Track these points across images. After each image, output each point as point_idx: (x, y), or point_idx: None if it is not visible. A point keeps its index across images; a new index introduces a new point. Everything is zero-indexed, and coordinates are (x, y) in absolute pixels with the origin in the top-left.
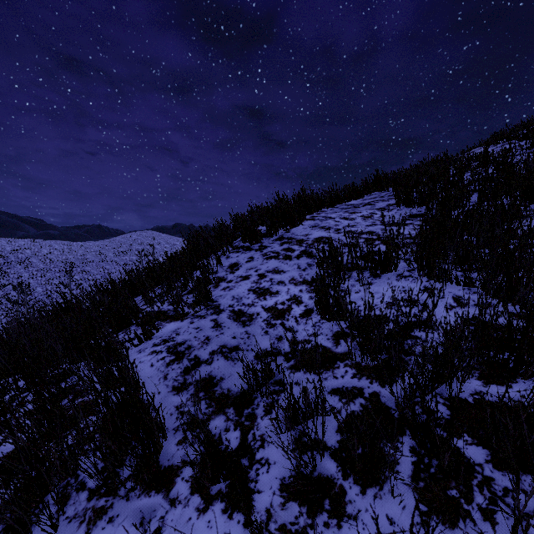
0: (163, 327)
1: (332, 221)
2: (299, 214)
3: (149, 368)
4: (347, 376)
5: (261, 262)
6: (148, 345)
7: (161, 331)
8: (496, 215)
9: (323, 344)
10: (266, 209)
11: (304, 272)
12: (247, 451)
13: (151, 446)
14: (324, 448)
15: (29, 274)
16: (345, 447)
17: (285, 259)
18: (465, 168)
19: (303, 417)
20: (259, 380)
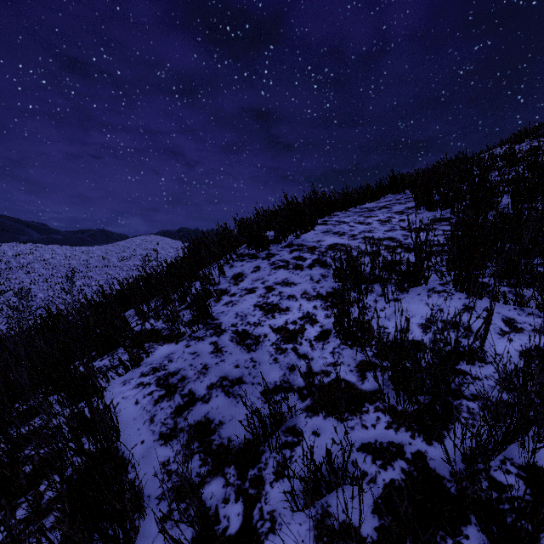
0: (155, 351)
1: (346, 226)
2: (310, 218)
3: (133, 406)
4: (380, 426)
5: (269, 272)
6: (134, 374)
7: (152, 356)
8: (538, 219)
9: (345, 377)
10: (274, 212)
11: (317, 284)
12: (252, 538)
13: (120, 538)
14: (358, 543)
15: (31, 279)
16: (387, 539)
17: (296, 269)
18: (490, 168)
19: (326, 488)
20: (268, 429)
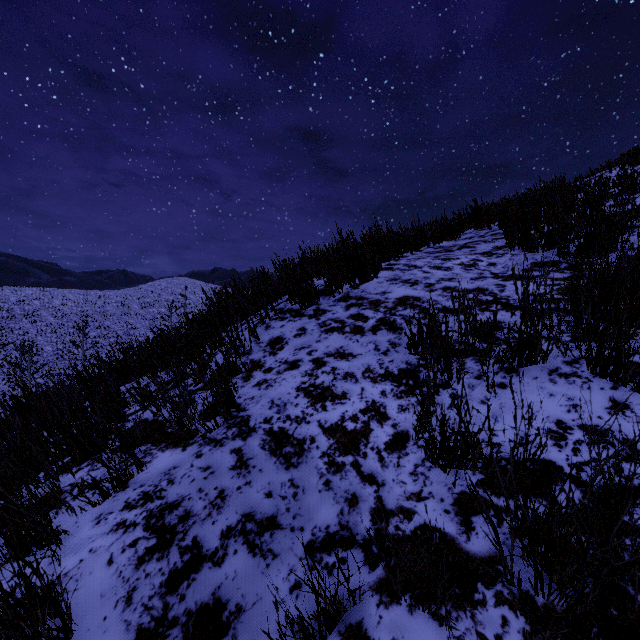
0: (152, 460)
1: (419, 272)
2: (373, 262)
3: (104, 569)
4: (510, 639)
5: (317, 337)
6: (116, 503)
7: (146, 470)
8: None
9: (438, 524)
10: (324, 253)
11: (385, 357)
12: None
13: None
14: None
15: (37, 329)
16: None
17: (355, 334)
18: (602, 196)
19: None
20: (315, 636)
